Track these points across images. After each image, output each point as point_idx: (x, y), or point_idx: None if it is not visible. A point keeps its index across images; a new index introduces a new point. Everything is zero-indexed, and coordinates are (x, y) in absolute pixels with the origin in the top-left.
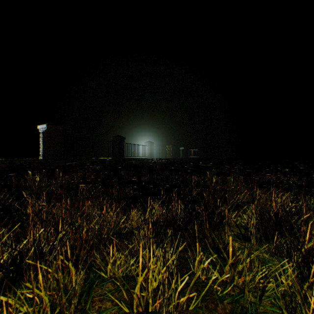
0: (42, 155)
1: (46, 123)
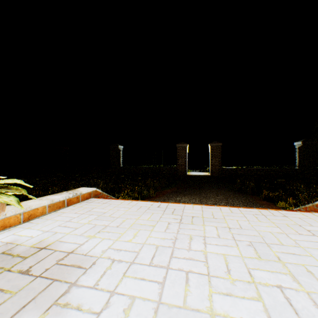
0: (297, 165)
1: (301, 140)
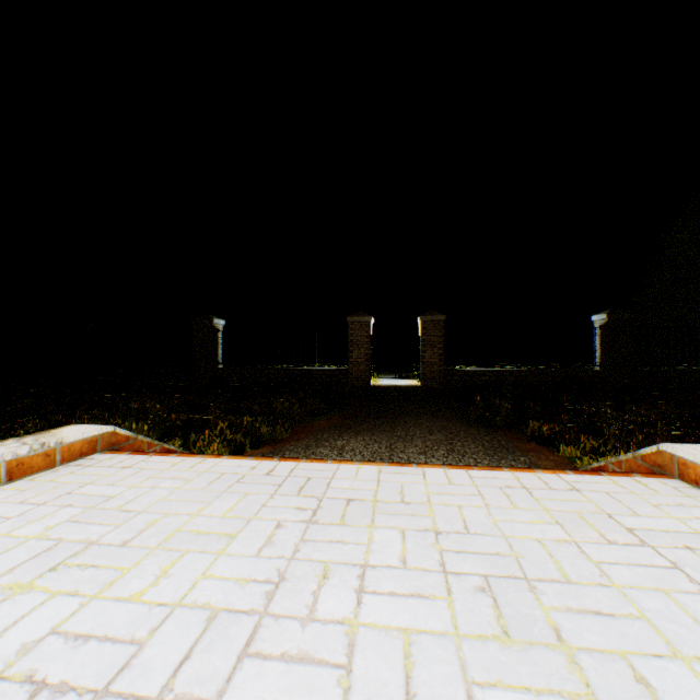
0: (597, 364)
1: (605, 312)
